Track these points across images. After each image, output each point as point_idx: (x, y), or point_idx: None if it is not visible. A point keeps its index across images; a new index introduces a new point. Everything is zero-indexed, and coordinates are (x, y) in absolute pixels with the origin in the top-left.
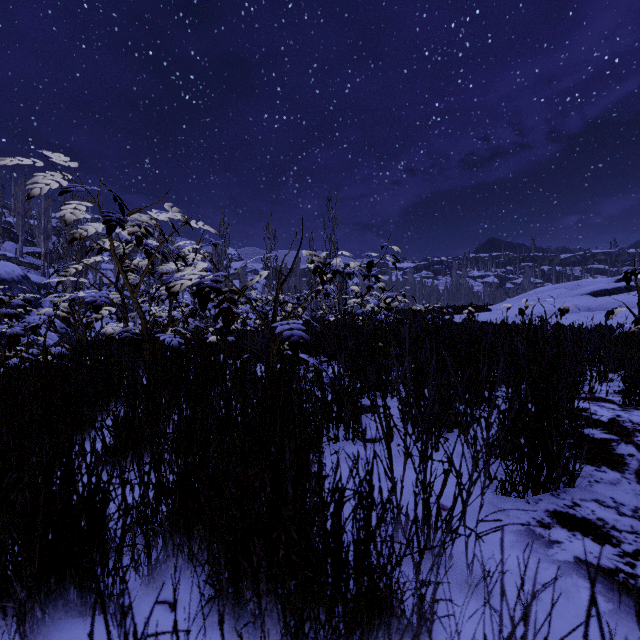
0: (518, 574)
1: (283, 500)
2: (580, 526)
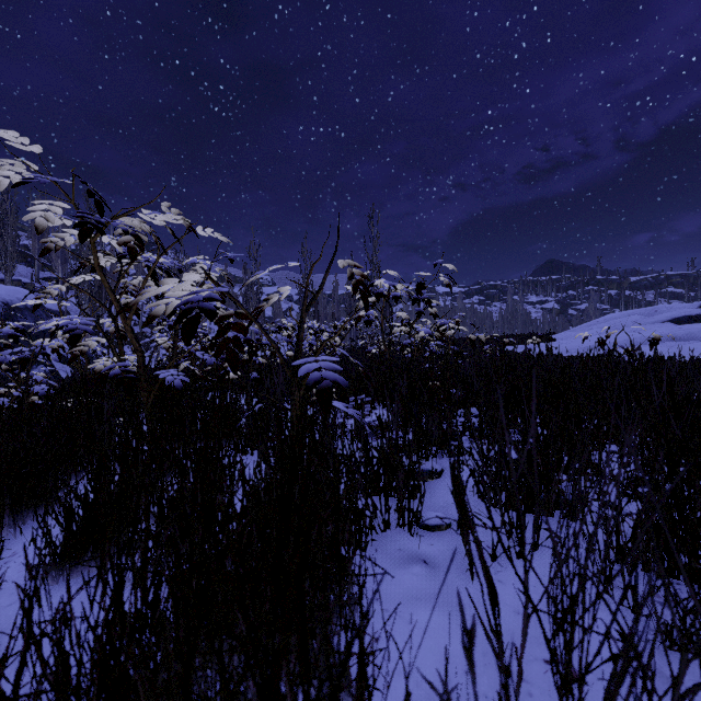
0: None
1: None
2: None
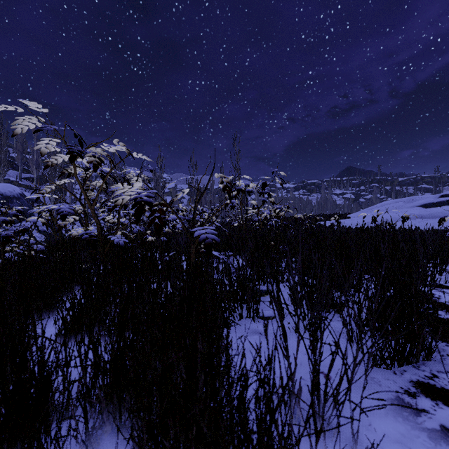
0: (394, 441)
1: (197, 383)
2: (441, 396)
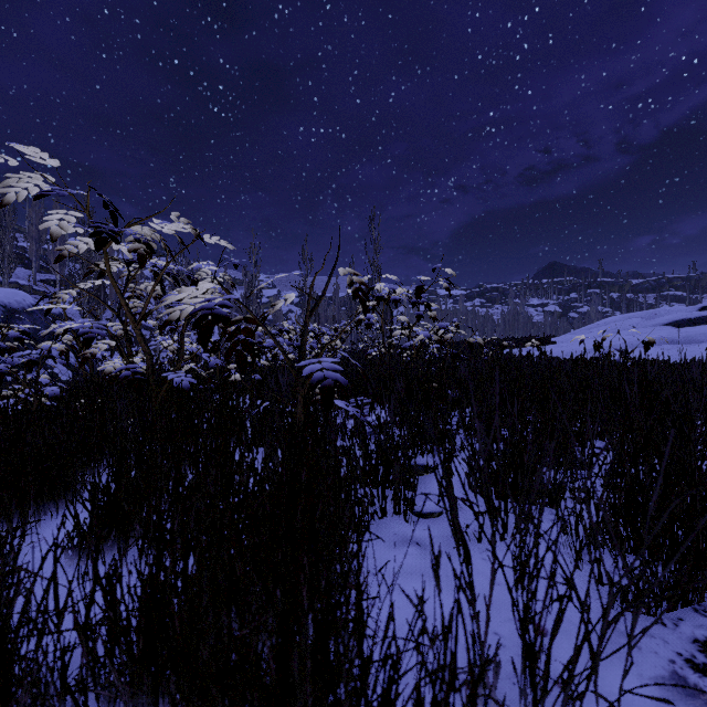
0: None
1: None
2: None
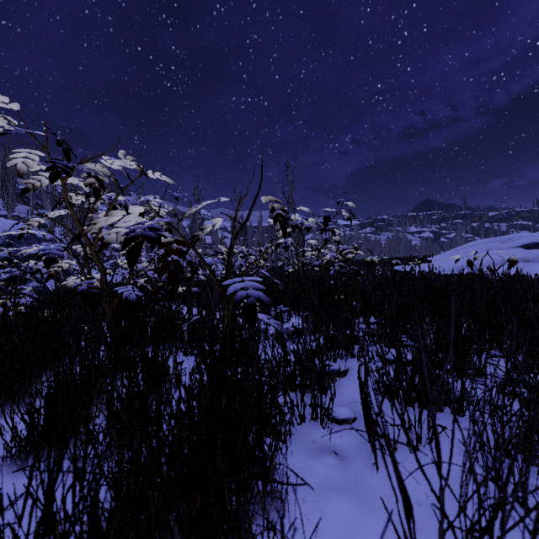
0: None
1: None
2: None
